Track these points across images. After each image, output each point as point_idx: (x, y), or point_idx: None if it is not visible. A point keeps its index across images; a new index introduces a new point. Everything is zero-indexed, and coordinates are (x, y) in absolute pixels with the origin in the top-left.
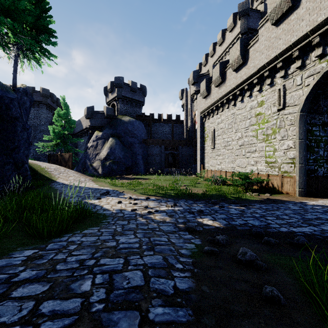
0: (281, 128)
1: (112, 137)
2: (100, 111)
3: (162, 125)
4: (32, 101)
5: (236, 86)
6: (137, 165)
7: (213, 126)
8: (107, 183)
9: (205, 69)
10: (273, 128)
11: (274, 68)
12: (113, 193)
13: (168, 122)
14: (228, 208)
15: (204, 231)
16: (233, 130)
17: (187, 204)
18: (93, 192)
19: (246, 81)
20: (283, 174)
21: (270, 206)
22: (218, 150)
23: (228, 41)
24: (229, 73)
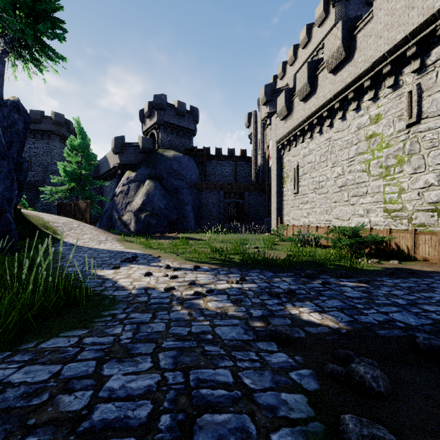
0: (412, 154)
1: (150, 179)
2: (133, 143)
3: (221, 164)
4: (28, 122)
5: (334, 95)
6: (185, 219)
7: (296, 161)
8: (138, 244)
9: (281, 84)
10: (398, 156)
11: (400, 60)
12: (143, 259)
13: (230, 159)
14: (338, 286)
15: (309, 340)
16: (328, 164)
17: (264, 278)
18: (111, 258)
19: (351, 86)
20: (416, 229)
21: (412, 282)
22: (303, 196)
23: (316, 40)
24: (322, 77)
